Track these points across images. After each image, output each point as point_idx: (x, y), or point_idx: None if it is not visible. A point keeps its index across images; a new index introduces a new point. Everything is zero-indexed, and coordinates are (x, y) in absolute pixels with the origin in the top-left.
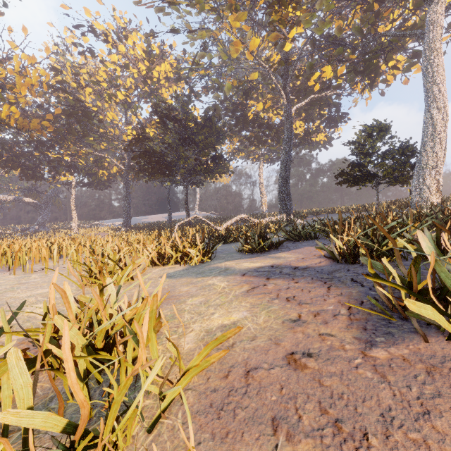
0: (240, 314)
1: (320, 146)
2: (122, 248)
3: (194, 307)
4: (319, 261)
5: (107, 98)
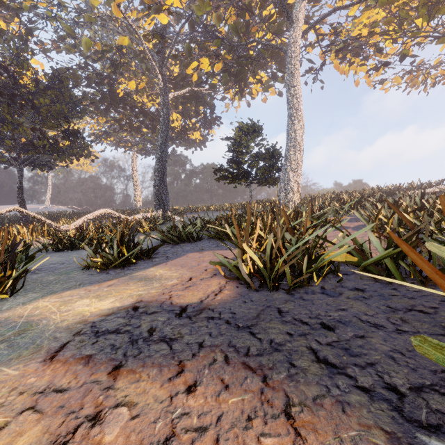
0: None
1: (196, 146)
2: None
3: None
4: (218, 284)
5: None
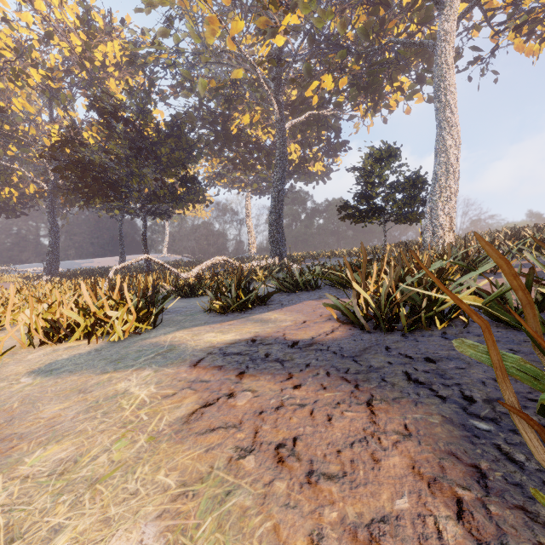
0: (133, 539)
1: (318, 179)
2: (5, 309)
3: (21, 493)
4: (331, 326)
5: (11, 75)
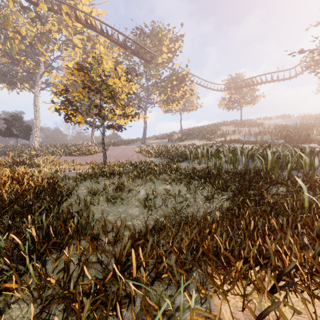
0: None
1: None
2: None
3: None
4: None
5: None
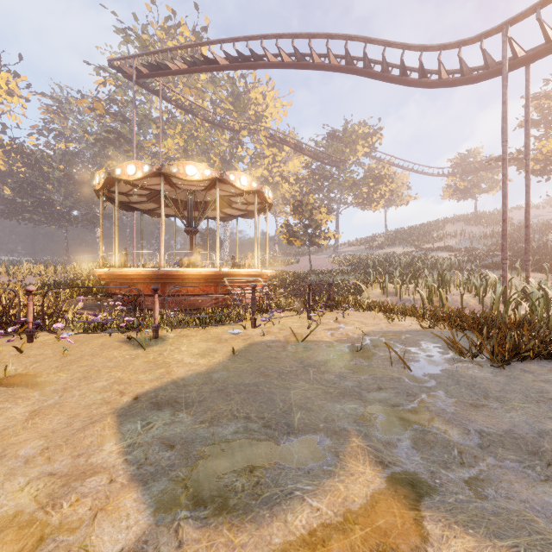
0: None
1: None
2: None
3: None
4: None
5: None
